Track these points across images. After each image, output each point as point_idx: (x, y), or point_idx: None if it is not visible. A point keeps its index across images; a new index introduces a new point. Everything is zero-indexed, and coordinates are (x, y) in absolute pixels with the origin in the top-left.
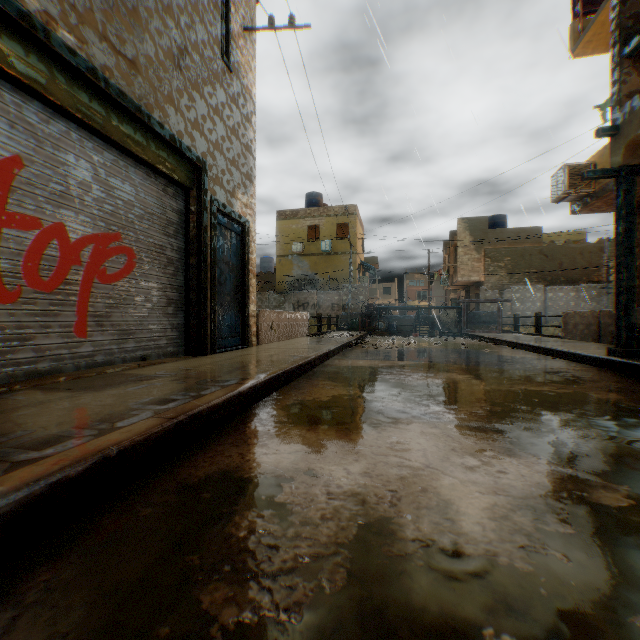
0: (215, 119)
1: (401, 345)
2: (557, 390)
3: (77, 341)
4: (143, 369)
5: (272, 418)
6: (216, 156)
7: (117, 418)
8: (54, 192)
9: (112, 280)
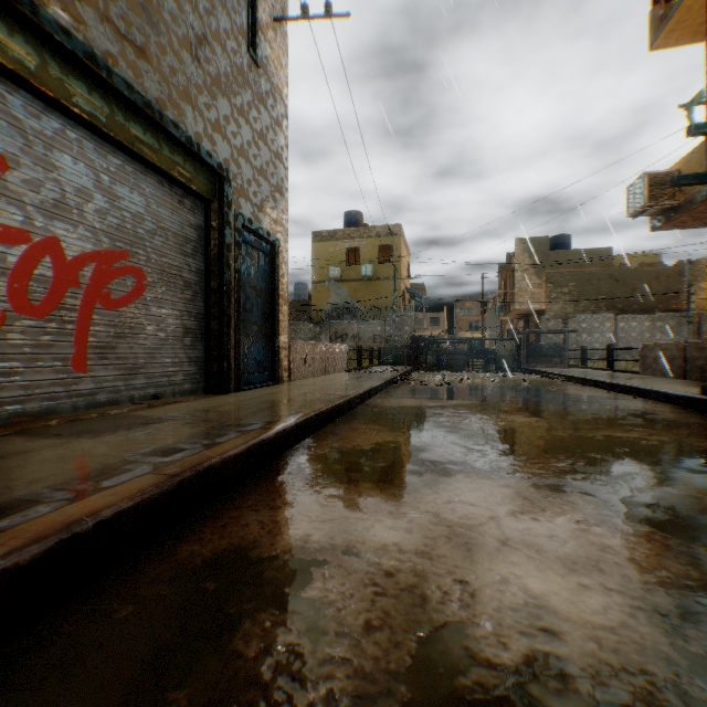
0: (240, 121)
1: (453, 382)
2: (649, 437)
3: (75, 377)
4: (153, 410)
5: (303, 472)
6: (241, 164)
7: (105, 474)
8: (46, 200)
9: (118, 305)
